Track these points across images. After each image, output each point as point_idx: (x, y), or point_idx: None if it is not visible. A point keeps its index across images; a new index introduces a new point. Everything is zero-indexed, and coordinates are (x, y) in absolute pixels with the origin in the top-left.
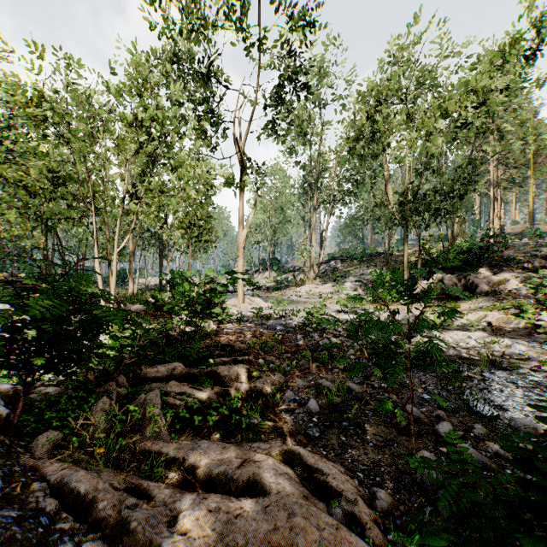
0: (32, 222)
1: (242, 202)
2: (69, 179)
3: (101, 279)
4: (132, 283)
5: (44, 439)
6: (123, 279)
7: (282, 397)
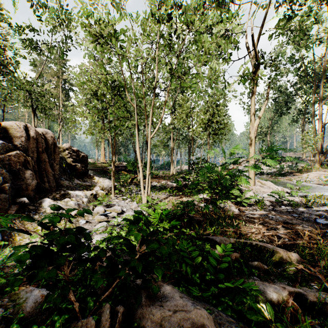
0: (107, 124)
1: (253, 97)
2: (121, 86)
3: (140, 160)
4: (172, 168)
5: None
6: (169, 166)
7: None
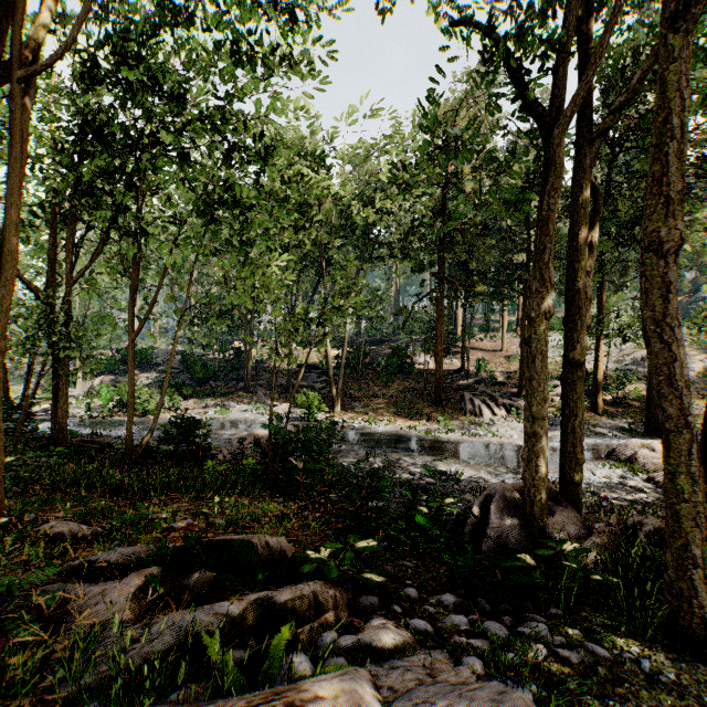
0: None
1: None
2: None
3: None
4: None
5: None
6: None
7: None
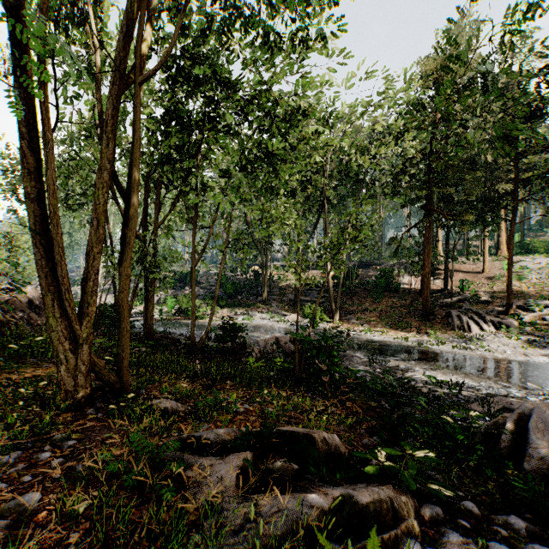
0: None
1: None
2: None
3: None
4: None
5: None
6: None
7: None
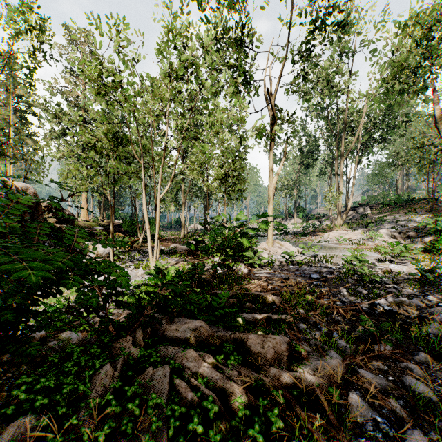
0: (104, 178)
1: (271, 152)
2: (125, 138)
3: (148, 222)
4: (183, 227)
5: (10, 435)
6: (180, 224)
7: (347, 405)
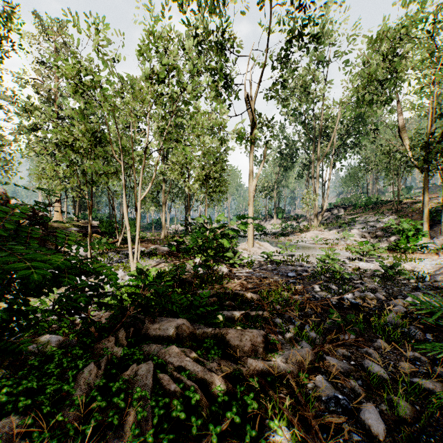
0: (81, 178)
1: (252, 155)
2: (104, 138)
3: (128, 224)
4: (164, 228)
5: None
6: (160, 225)
7: (314, 388)
